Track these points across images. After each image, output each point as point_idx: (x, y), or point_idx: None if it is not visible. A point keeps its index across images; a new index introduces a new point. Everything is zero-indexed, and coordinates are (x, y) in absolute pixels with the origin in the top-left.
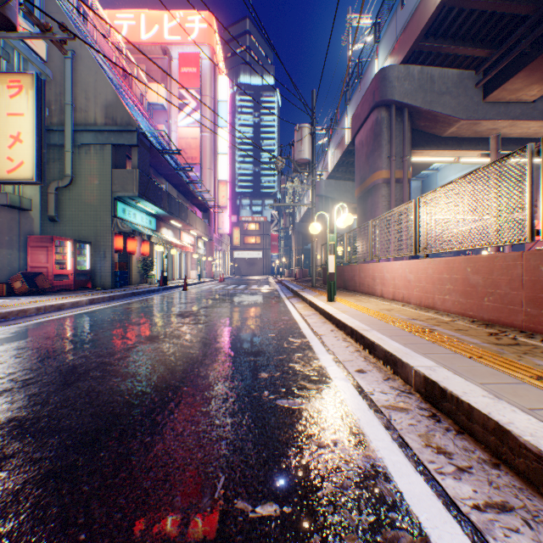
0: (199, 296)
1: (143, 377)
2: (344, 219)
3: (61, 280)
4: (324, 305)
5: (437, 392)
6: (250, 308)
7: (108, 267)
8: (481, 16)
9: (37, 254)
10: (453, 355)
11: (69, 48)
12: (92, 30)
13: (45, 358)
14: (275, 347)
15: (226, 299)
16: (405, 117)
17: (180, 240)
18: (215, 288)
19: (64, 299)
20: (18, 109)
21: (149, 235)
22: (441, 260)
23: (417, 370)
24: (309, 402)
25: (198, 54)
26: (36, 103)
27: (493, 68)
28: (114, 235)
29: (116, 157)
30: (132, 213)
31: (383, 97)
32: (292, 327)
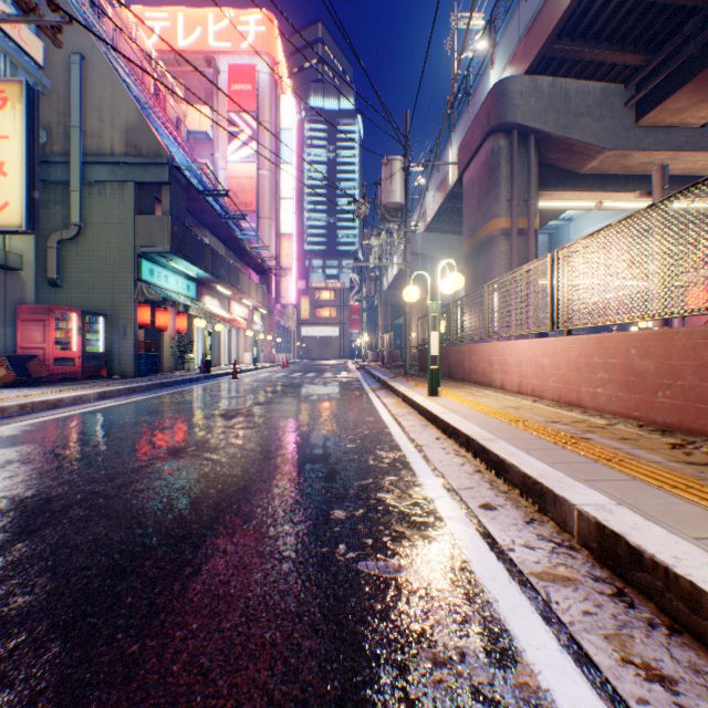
0: (253, 387)
1: (151, 518)
2: (451, 281)
3: (64, 366)
4: (424, 400)
5: (623, 552)
6: (322, 404)
7: (129, 348)
8: (634, 9)
9: (30, 330)
10: (632, 484)
11: (76, 51)
12: (111, 31)
13: (8, 485)
14: (356, 465)
15: (290, 392)
16: (530, 146)
17: (229, 312)
18: (275, 376)
19: (63, 393)
20: (1, 129)
21: (186, 305)
22: (591, 338)
23: (584, 511)
24: (411, 566)
25: (254, 67)
26: (27, 121)
27: (649, 80)
28: (138, 305)
29: (141, 199)
30: (163, 275)
31: (502, 119)
32: (380, 432)
